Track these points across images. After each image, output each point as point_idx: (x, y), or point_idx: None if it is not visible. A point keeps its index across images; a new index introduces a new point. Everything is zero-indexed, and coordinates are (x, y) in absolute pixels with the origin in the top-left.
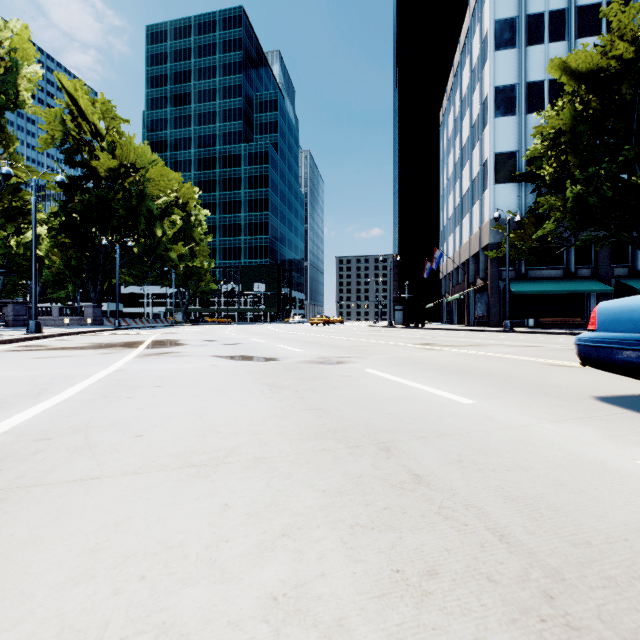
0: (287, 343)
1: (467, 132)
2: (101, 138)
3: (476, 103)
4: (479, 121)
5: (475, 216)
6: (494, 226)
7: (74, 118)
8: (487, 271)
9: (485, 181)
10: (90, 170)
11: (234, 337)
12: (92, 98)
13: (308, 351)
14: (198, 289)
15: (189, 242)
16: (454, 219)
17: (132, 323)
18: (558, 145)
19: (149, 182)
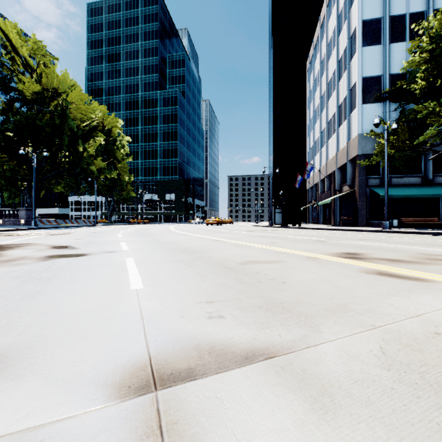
0: (150, 253)
1: (333, 68)
2: (31, 69)
3: (343, 40)
4: (347, 53)
5: (342, 134)
6: (362, 140)
7: (8, 52)
8: (354, 179)
9: (353, 103)
10: (18, 93)
11: (108, 240)
12: (24, 36)
13: (150, 289)
14: (121, 197)
15: (112, 160)
16: (320, 141)
17: (63, 223)
18: (433, 56)
19: (70, 105)
